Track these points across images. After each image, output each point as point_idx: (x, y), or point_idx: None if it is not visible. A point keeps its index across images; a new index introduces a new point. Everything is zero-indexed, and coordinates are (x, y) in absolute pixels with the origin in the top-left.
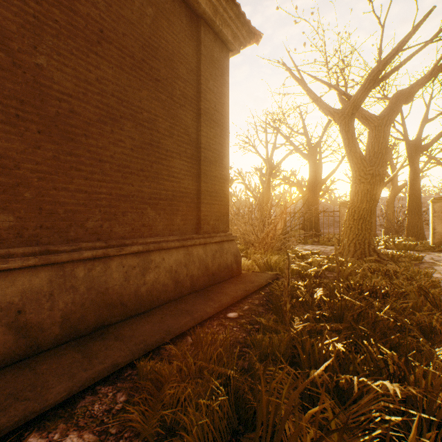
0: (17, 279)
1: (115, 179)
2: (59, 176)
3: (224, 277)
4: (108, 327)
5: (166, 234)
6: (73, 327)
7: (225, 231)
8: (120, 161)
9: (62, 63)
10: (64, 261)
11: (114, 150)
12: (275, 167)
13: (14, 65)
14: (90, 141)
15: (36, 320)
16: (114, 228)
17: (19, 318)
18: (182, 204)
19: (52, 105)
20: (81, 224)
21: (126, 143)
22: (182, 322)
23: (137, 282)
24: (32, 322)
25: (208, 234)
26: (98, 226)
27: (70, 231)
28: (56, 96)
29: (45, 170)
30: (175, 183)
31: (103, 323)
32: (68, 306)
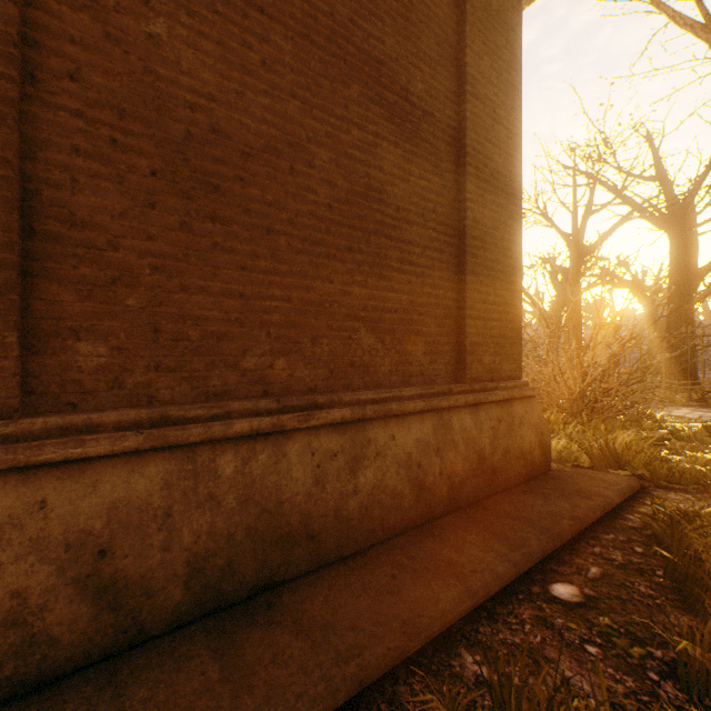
0: (102, 479)
1: (297, 270)
2: (190, 263)
3: (515, 479)
4: (282, 587)
5: (396, 383)
6: (210, 585)
7: (514, 376)
8: (307, 232)
9: (196, 31)
10: (195, 441)
11: (296, 210)
12: (591, 250)
13: (106, 40)
14: (250, 192)
15: (136, 572)
16: (296, 370)
17: (101, 566)
18: (427, 321)
19: (177, 118)
20: (232, 362)
21: (319, 195)
22: (443, 601)
23: (340, 487)
24: (126, 576)
25: (480, 383)
26: (264, 367)
27: (212, 375)
28: (185, 99)
29: (164, 251)
30: (414, 276)
31: (272, 578)
32: (199, 540)
